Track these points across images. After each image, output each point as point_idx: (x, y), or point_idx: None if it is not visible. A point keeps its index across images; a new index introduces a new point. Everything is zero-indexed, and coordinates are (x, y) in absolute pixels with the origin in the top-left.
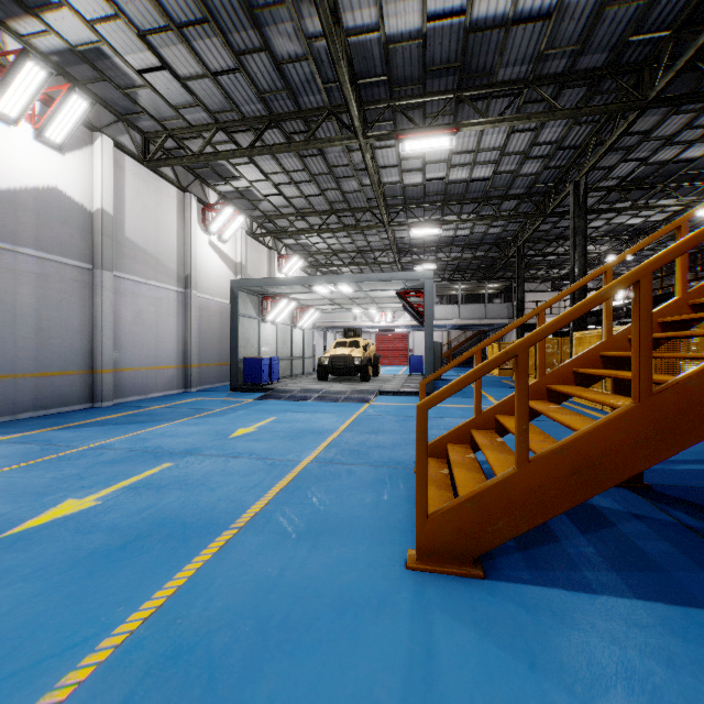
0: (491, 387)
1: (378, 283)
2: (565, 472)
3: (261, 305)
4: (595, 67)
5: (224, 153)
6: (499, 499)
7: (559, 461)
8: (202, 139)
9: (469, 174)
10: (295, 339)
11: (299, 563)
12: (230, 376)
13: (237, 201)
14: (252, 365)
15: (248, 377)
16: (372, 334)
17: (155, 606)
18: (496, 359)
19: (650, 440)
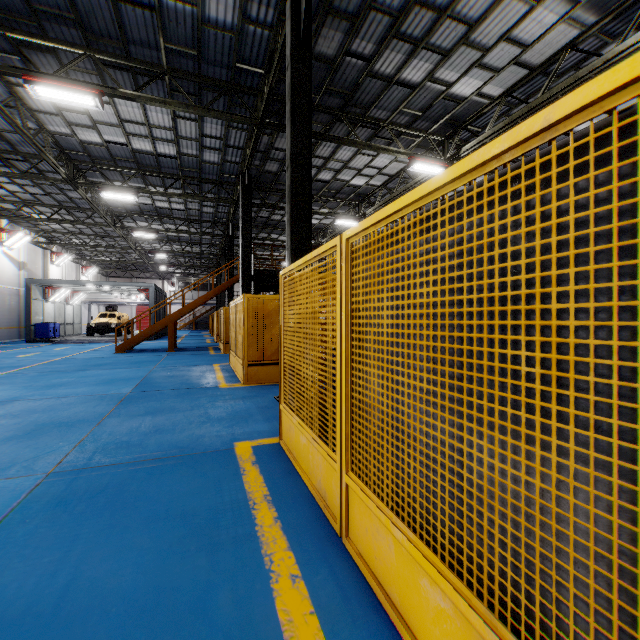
0: (191, 337)
1: (125, 286)
2: (139, 337)
3: (45, 292)
4: (210, 220)
5: (31, 218)
6: (129, 342)
7: (138, 336)
8: (12, 204)
9: (177, 235)
10: (67, 311)
11: (93, 354)
12: (26, 334)
13: (22, 223)
14: (43, 328)
15: (39, 334)
16: (133, 307)
17: (68, 356)
18: (128, 321)
19: (151, 332)
